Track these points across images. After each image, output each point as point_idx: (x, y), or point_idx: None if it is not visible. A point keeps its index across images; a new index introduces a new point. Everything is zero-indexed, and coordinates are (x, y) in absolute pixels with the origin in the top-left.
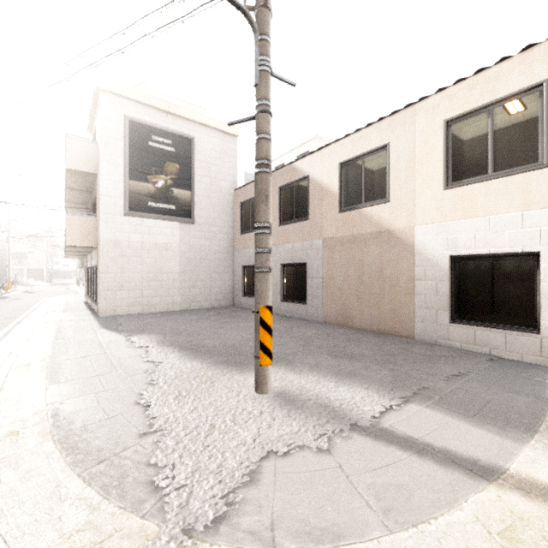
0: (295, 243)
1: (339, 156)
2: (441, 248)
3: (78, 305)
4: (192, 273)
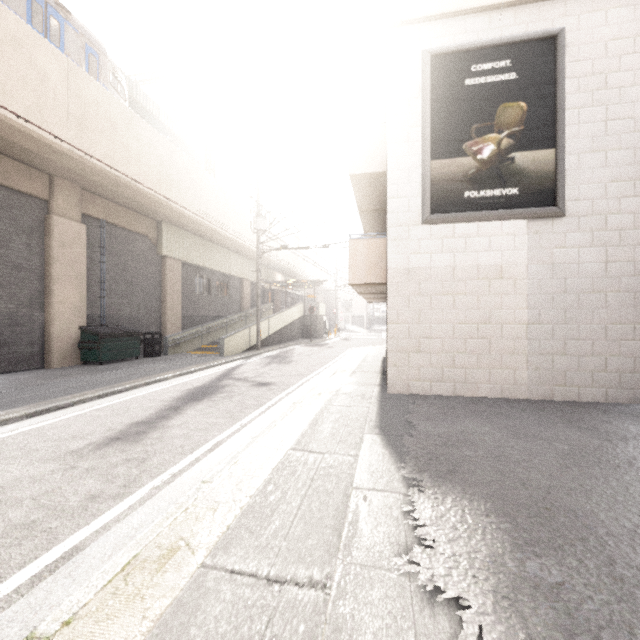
0: None
1: None
2: None
3: (373, 362)
4: (557, 323)
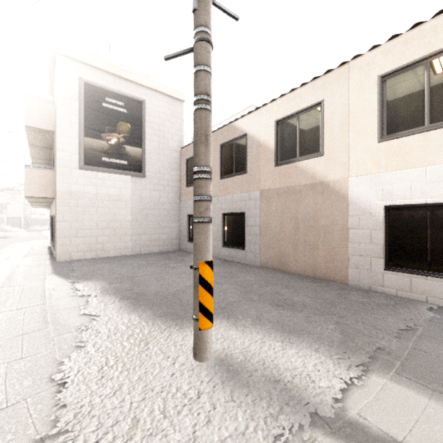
0: (235, 195)
1: (275, 114)
2: (375, 198)
3: (41, 249)
4: (142, 221)
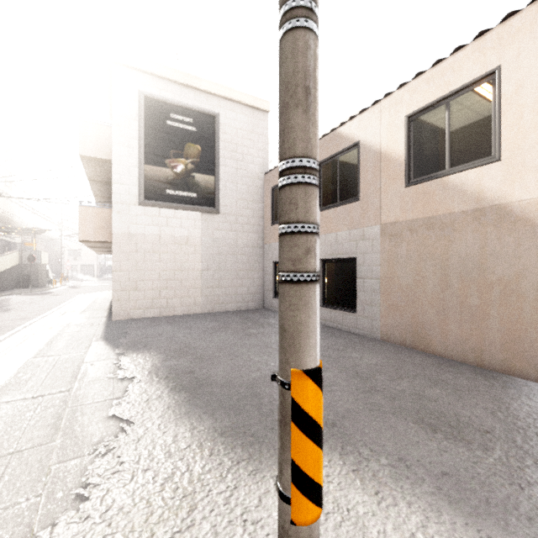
0: (340, 232)
1: (407, 105)
2: None
3: (103, 303)
4: (216, 270)
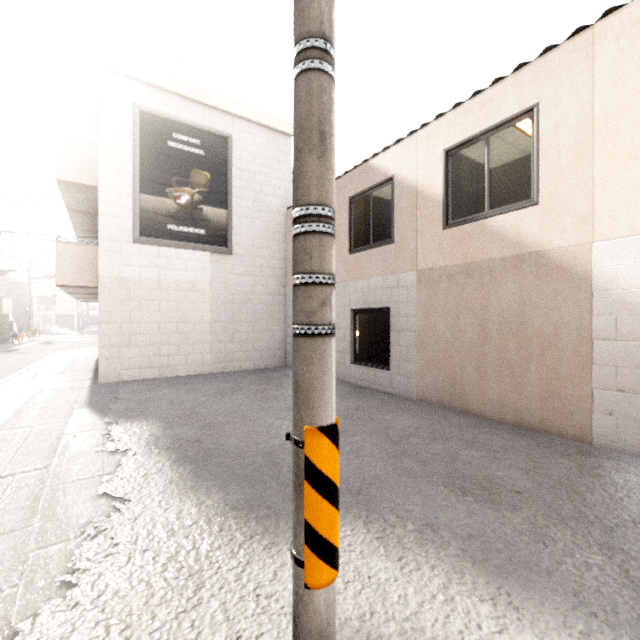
0: (373, 279)
1: (444, 139)
2: None
3: (86, 363)
4: (228, 322)
